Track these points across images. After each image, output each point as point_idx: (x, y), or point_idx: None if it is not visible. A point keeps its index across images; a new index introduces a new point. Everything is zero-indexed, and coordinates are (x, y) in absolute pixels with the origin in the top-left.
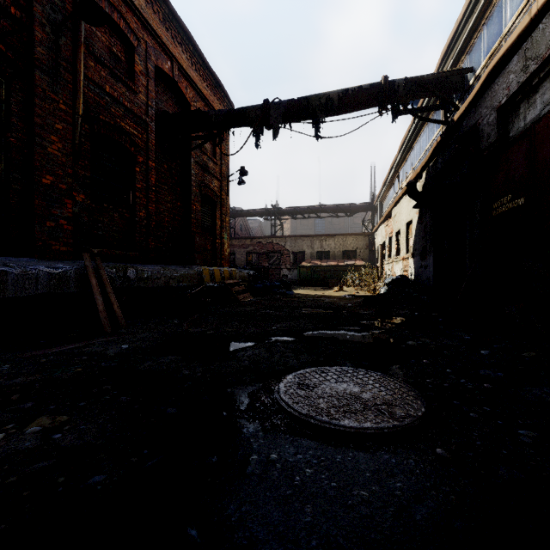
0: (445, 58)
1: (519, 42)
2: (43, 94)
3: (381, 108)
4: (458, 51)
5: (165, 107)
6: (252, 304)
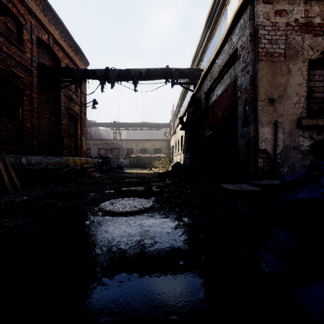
0: (194, 61)
1: (209, 69)
2: None
3: (166, 80)
4: (198, 60)
5: (43, 61)
6: (99, 178)
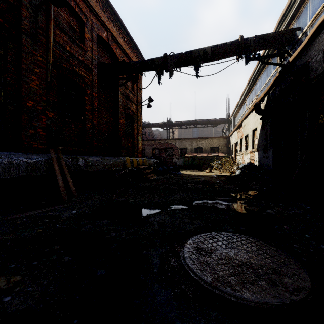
0: (281, 22)
1: None
2: (27, 50)
3: (239, 56)
4: (290, 18)
5: (103, 60)
6: (156, 181)
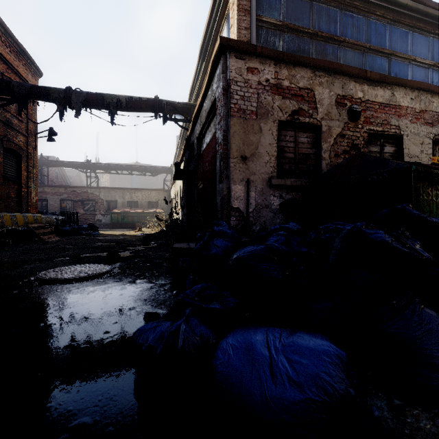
0: (191, 95)
1: (199, 111)
2: None
3: (155, 115)
4: (196, 94)
5: None
6: (54, 242)
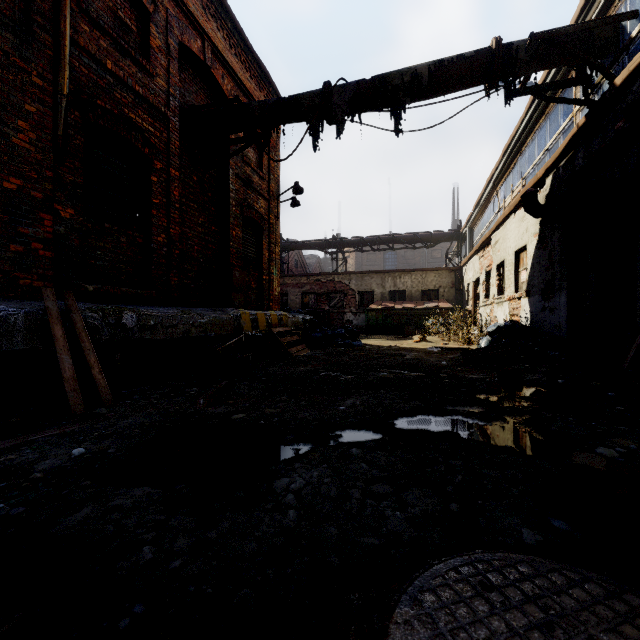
0: (586, 7)
1: None
2: (4, 58)
3: (491, 85)
4: None
5: (194, 101)
6: (308, 361)
